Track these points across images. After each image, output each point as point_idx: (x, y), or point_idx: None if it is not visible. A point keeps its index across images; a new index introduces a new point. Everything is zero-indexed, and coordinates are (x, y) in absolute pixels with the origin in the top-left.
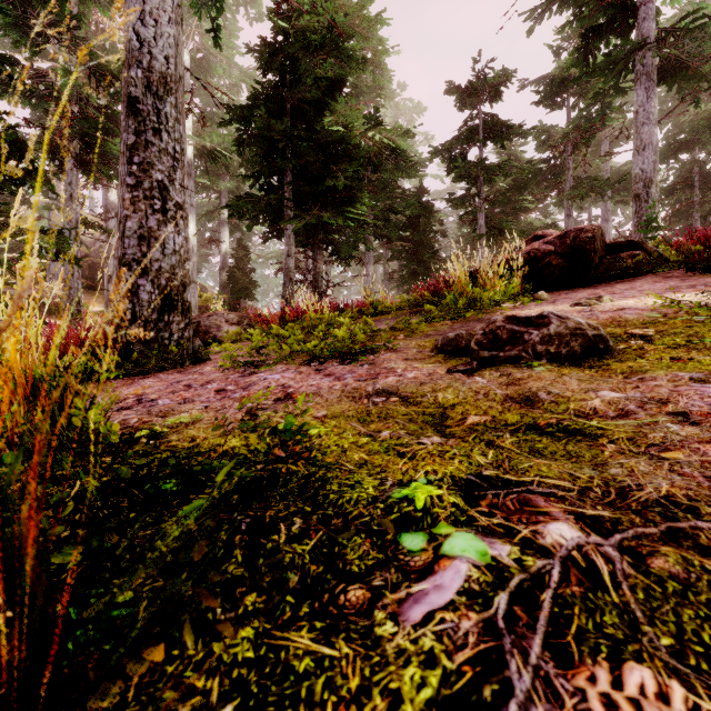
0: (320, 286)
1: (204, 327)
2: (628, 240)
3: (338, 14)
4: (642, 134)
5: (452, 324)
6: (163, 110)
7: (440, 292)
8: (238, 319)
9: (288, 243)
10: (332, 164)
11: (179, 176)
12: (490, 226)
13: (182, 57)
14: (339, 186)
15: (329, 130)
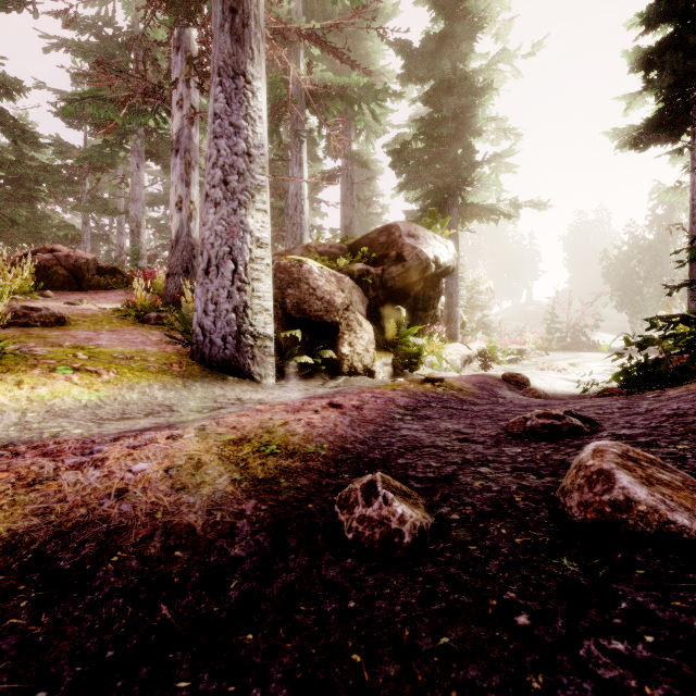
0: None
1: None
2: (112, 267)
3: None
4: (136, 191)
5: None
6: None
7: None
8: None
9: None
10: None
11: None
12: (0, 213)
13: None
14: None
15: None
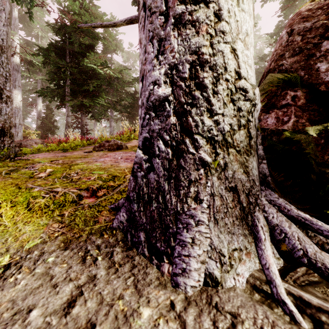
0: (84, 130)
1: (24, 145)
2: None
3: (91, 17)
4: None
5: None
6: (1, 59)
7: None
8: (41, 142)
9: (67, 111)
10: (89, 79)
11: (8, 85)
12: None
13: (10, 37)
14: (90, 89)
15: (86, 66)
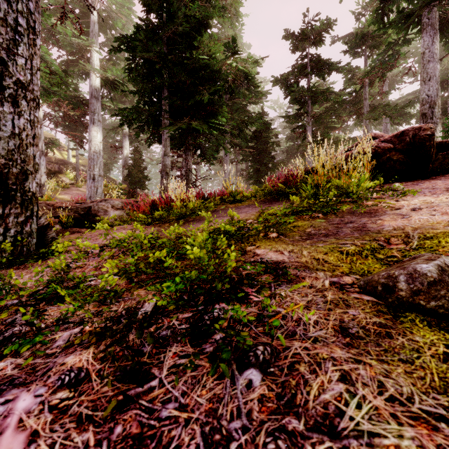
0: (190, 179)
1: (94, 211)
2: None
3: None
4: (428, 69)
5: (326, 218)
6: None
7: (289, 184)
8: (122, 205)
9: (164, 145)
10: (199, 85)
11: (22, 51)
12: (315, 136)
13: None
14: (204, 100)
15: (196, 56)
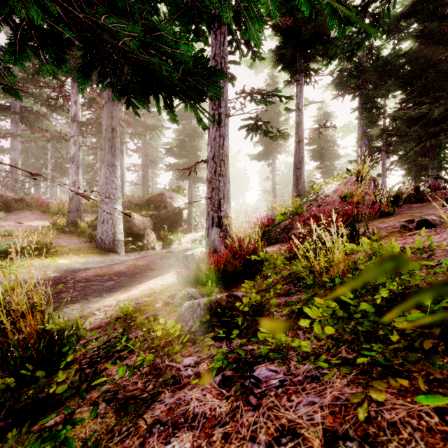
0: None
1: None
2: (20, 198)
3: None
4: (15, 144)
5: None
6: None
7: None
8: None
9: None
10: None
11: None
12: None
13: None
14: None
15: None
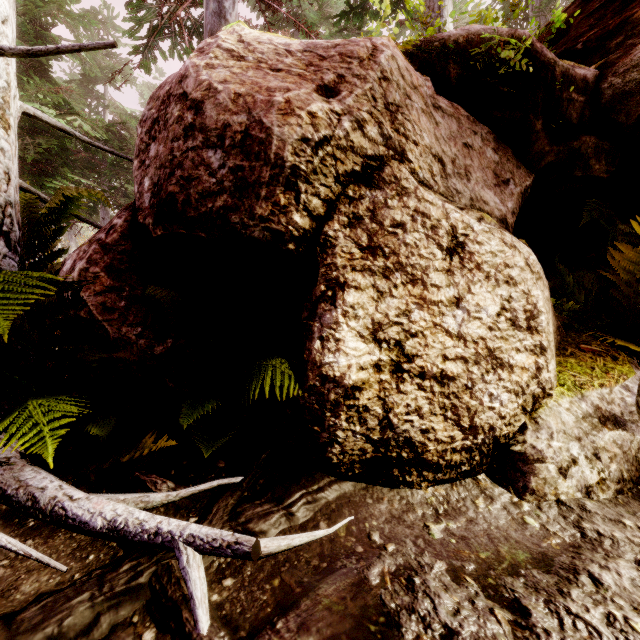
0: None
1: None
2: None
3: None
4: None
5: None
6: None
7: None
8: None
9: None
10: (28, 136)
11: None
12: None
13: None
14: (28, 158)
15: None
